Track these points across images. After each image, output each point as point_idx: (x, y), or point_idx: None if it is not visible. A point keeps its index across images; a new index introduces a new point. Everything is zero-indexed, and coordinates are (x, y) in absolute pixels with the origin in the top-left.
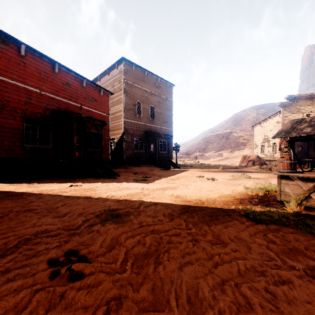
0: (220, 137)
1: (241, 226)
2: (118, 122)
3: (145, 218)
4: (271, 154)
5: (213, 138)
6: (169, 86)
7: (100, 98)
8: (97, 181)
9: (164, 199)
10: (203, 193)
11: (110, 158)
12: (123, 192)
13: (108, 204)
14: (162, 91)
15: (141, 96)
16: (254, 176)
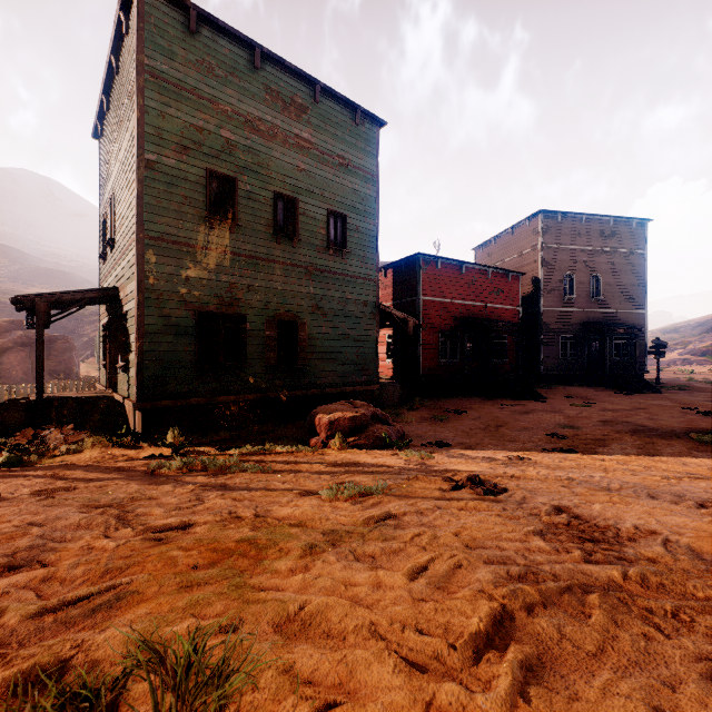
0: None
1: (681, 442)
2: (531, 313)
3: (594, 430)
4: None
5: None
6: (636, 225)
7: (507, 286)
8: (523, 403)
9: (613, 423)
10: (665, 423)
11: None
12: (565, 414)
13: (557, 420)
14: (618, 240)
15: (574, 262)
16: None
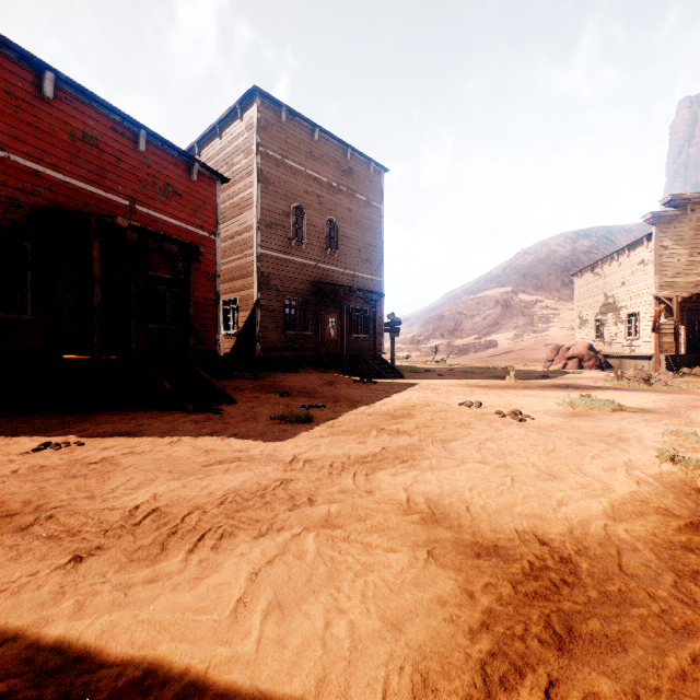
0: (490, 302)
1: None
2: (245, 258)
3: None
4: (625, 341)
5: (475, 305)
6: (374, 171)
7: (191, 189)
8: (153, 423)
9: (379, 539)
10: (530, 492)
11: (225, 350)
12: (213, 481)
13: (88, 588)
14: (357, 183)
15: (305, 192)
16: (627, 404)
